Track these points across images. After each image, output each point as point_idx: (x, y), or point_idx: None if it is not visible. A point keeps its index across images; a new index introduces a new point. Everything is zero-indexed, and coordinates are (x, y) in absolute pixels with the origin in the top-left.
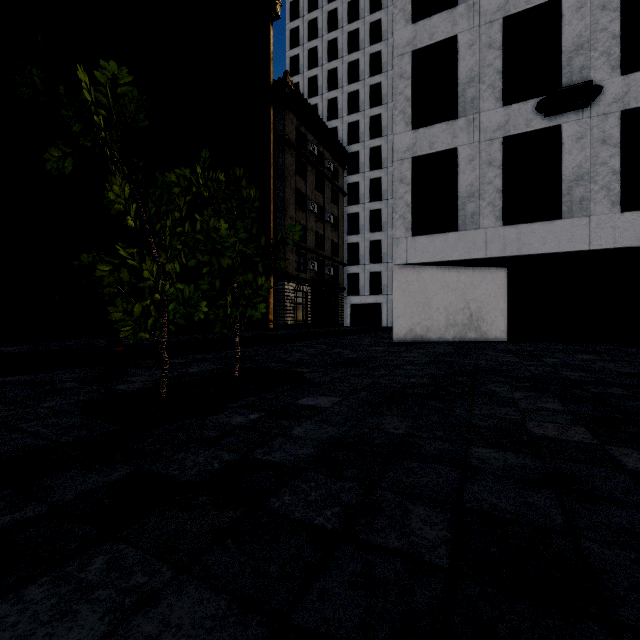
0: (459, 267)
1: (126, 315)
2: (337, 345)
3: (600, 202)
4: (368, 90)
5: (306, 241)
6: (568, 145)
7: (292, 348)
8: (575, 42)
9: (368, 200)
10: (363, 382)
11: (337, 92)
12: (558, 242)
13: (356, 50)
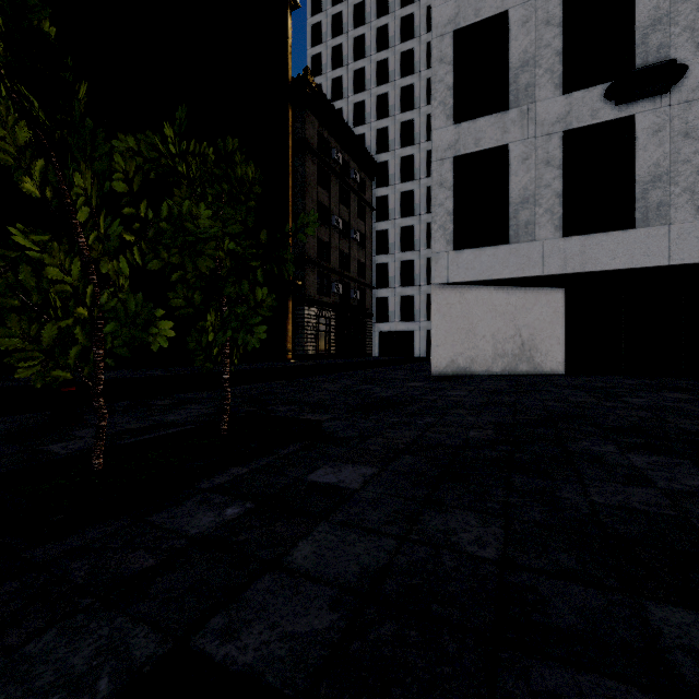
0: (509, 287)
1: (27, 342)
2: (365, 380)
3: (682, 208)
4: (399, 93)
5: (329, 260)
6: (643, 139)
7: (311, 384)
8: (651, 16)
9: (399, 215)
10: (405, 437)
11: (364, 95)
12: (631, 256)
13: (385, 48)
